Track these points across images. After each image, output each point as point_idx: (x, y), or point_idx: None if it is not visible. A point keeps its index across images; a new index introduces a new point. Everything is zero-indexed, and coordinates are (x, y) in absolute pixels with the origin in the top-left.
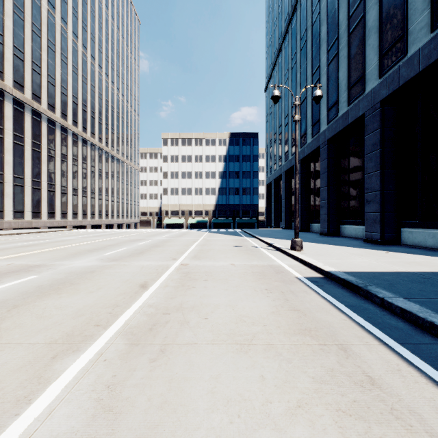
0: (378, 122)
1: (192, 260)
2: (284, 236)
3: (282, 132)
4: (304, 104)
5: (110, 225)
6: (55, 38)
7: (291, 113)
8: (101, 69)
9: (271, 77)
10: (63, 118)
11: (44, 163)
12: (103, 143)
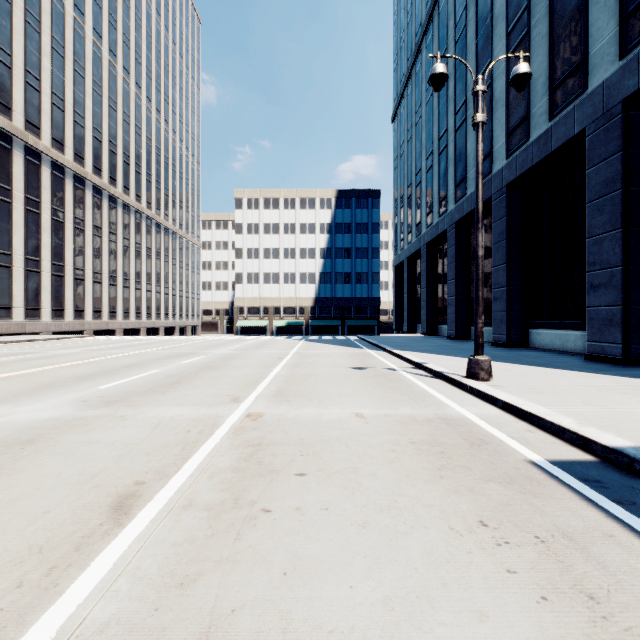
0: (618, 139)
1: (272, 403)
2: (434, 348)
3: (423, 181)
4: (463, 130)
5: (154, 329)
6: (64, 36)
7: (437, 150)
8: (140, 89)
9: (402, 98)
10: (78, 162)
11: (46, 231)
12: (143, 203)
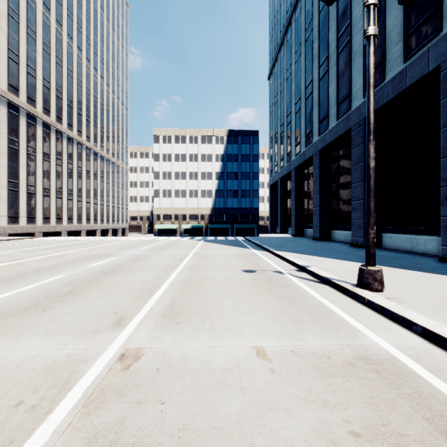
0: None
1: (159, 327)
2: (307, 249)
3: (292, 121)
4: (325, 79)
5: (93, 231)
6: (18, 6)
7: (304, 96)
8: (81, 52)
9: (276, 60)
10: (31, 104)
11: (3, 156)
12: (83, 137)
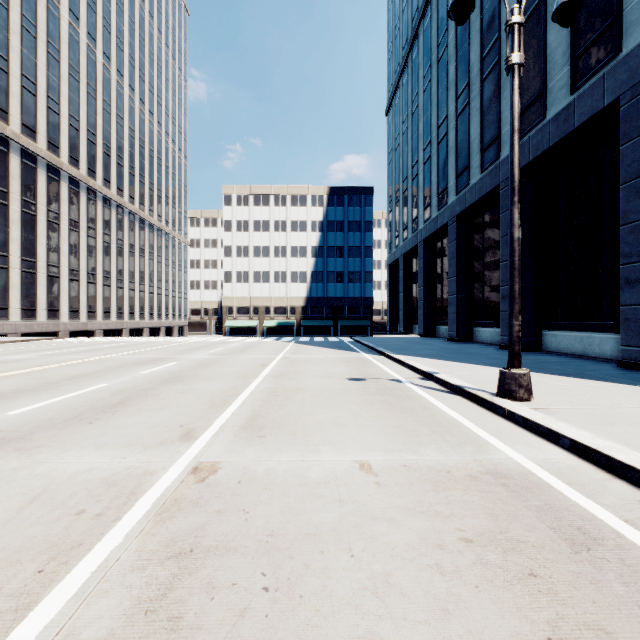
0: None
1: (239, 441)
2: (438, 352)
3: (420, 173)
4: (465, 115)
5: (138, 330)
6: (35, 15)
7: (436, 139)
8: (122, 77)
9: (398, 88)
10: (52, 151)
11: (15, 224)
12: (125, 197)
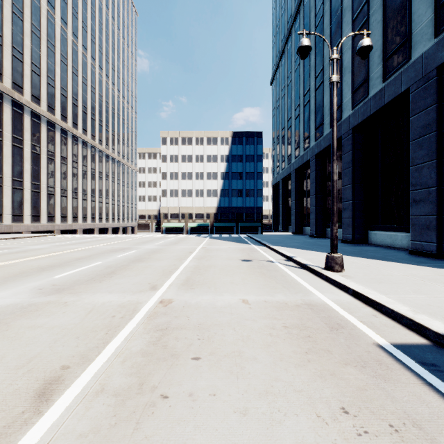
0: (434, 95)
1: (181, 290)
2: (300, 244)
3: (292, 125)
4: (321, 89)
5: (104, 229)
6: (40, 23)
7: (303, 103)
8: (94, 61)
9: (278, 67)
10: (50, 112)
11: (27, 160)
12: (97, 141)
